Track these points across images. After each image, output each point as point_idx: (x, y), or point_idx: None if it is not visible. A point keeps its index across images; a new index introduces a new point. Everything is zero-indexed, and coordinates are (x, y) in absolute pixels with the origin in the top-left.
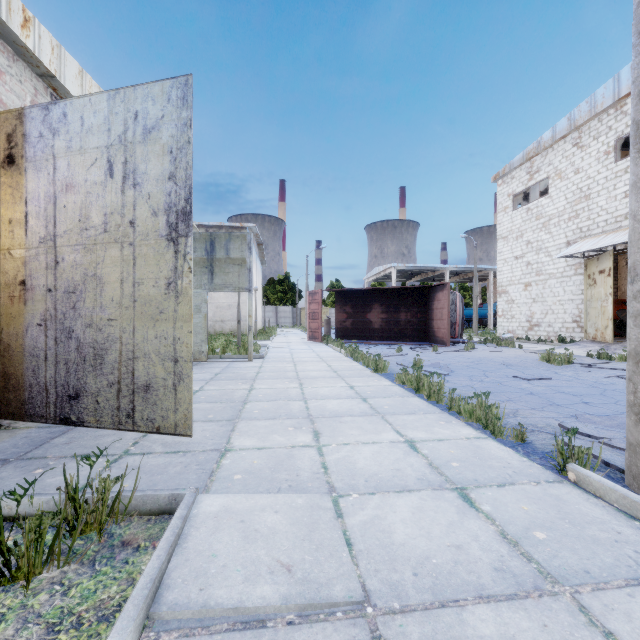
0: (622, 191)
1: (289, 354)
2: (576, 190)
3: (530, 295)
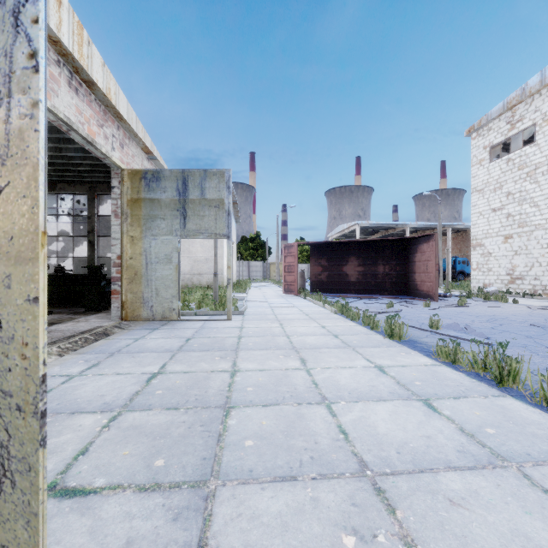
0: None
1: (269, 309)
2: None
3: (511, 247)
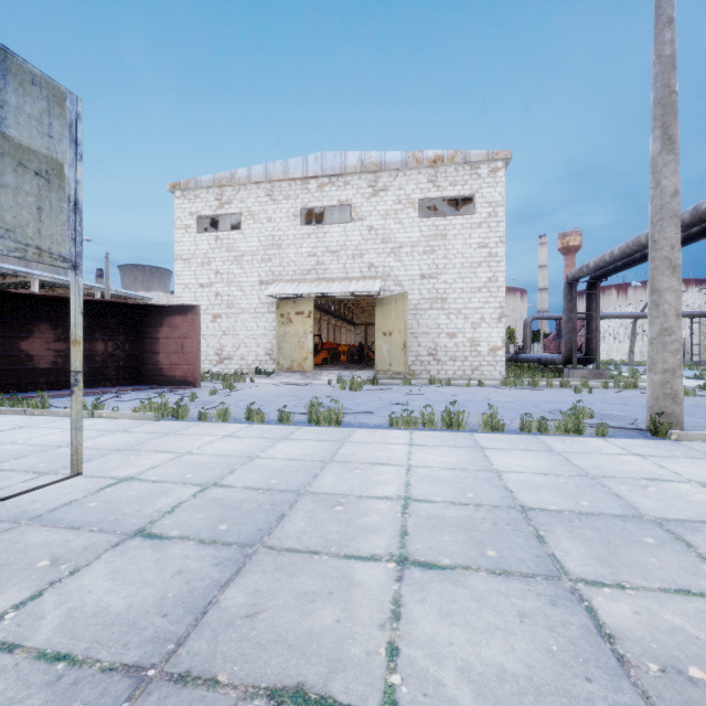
0: (307, 251)
1: None
2: (269, 236)
3: (220, 327)
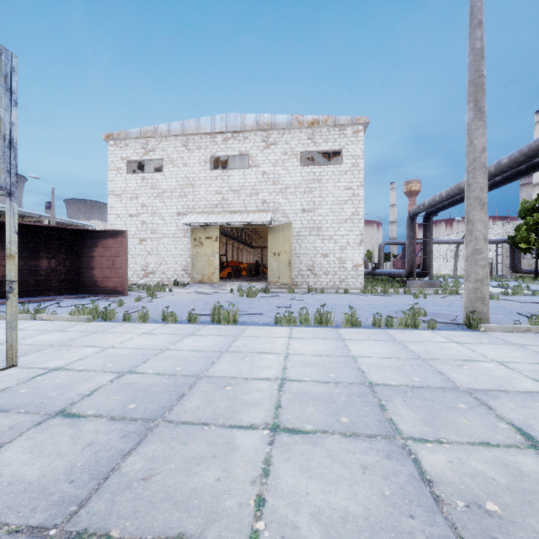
0: (215, 189)
1: None
2: (185, 178)
3: (146, 248)
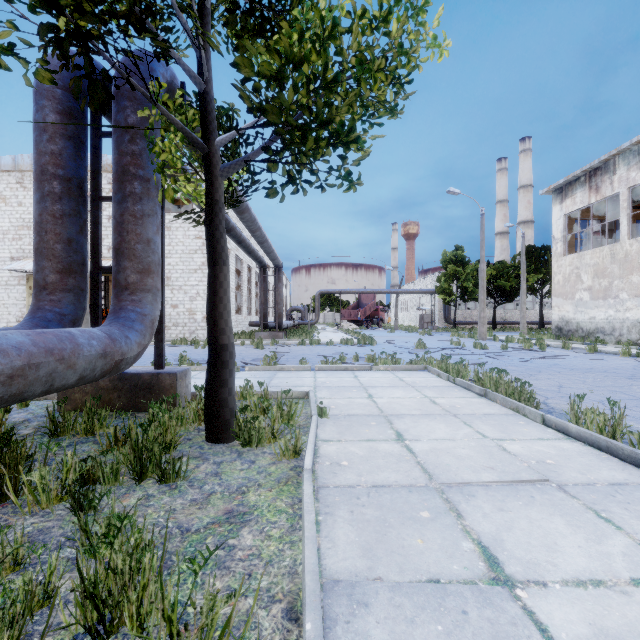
0: None
1: None
2: (20, 219)
3: None
